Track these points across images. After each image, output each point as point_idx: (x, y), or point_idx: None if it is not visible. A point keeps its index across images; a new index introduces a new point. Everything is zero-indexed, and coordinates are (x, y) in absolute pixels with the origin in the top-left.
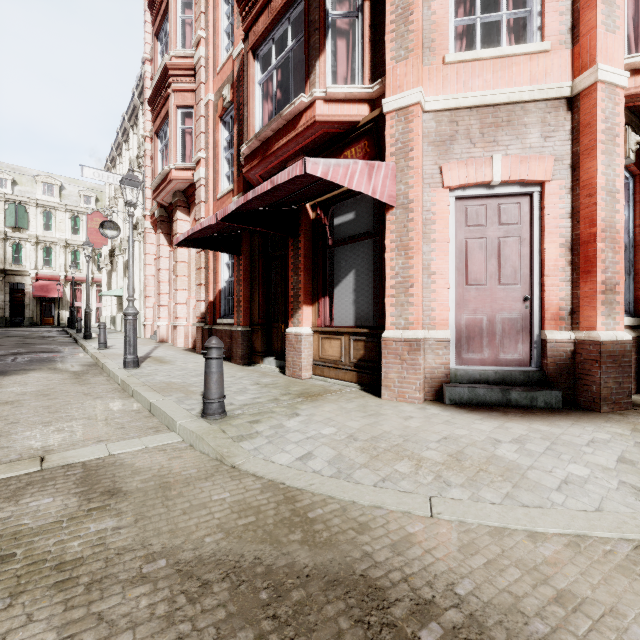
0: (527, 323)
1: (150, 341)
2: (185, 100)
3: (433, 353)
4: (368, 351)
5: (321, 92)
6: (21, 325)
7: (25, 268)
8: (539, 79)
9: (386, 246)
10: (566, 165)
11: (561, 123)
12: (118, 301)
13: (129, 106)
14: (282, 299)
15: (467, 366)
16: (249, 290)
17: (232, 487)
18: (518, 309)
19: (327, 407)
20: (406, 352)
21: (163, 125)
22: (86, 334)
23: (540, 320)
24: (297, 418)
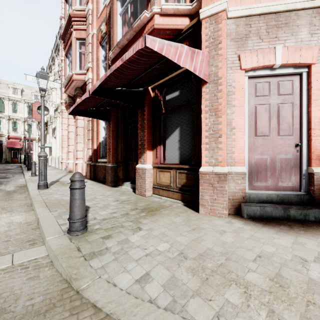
0: (298, 162)
1: (63, 171)
2: (81, 35)
3: (234, 182)
4: (188, 180)
5: (158, 9)
6: (0, 162)
7: (2, 132)
8: None
9: (202, 109)
10: None
11: None
12: (49, 150)
13: (54, 44)
14: (134, 147)
15: (257, 191)
16: (115, 142)
17: None
18: (291, 152)
19: (162, 221)
20: (216, 182)
21: (69, 50)
22: (28, 167)
23: (307, 159)
24: (139, 232)
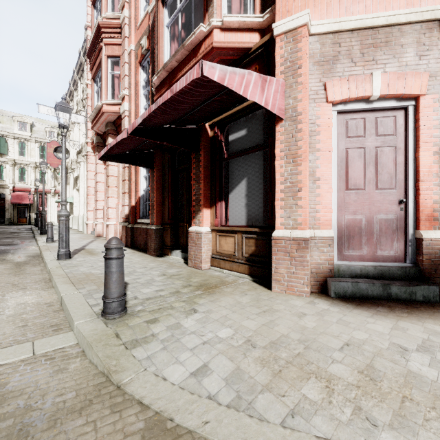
0: (402, 223)
1: (90, 236)
2: (114, 51)
3: (318, 250)
4: (258, 247)
5: (218, 21)
6: (2, 224)
7: (5, 183)
8: (414, 3)
9: (276, 155)
10: (439, 80)
11: (435, 43)
12: (70, 206)
13: (77, 63)
14: (187, 203)
15: (348, 262)
16: (161, 196)
17: (107, 428)
18: (394, 211)
19: (223, 301)
20: (295, 250)
21: (98, 72)
22: (42, 231)
23: (414, 221)
24: (194, 315)
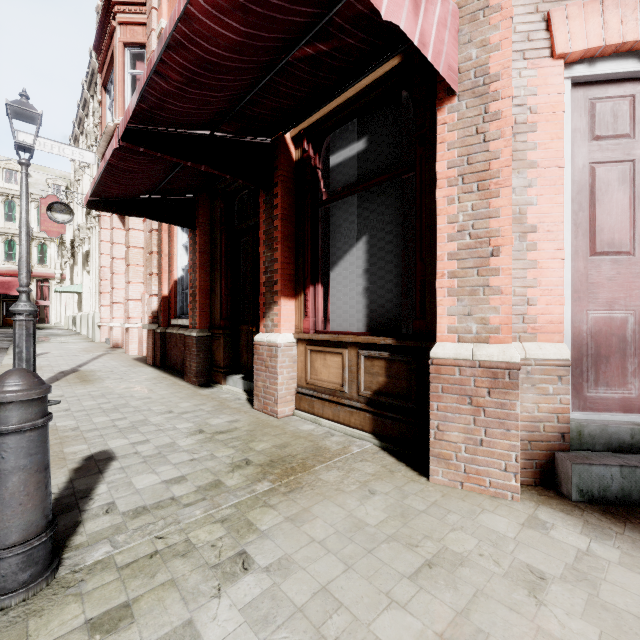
0: None
1: (102, 346)
2: (134, 36)
3: (534, 389)
4: (393, 378)
5: None
6: None
7: None
8: None
9: (437, 175)
10: None
11: None
12: (78, 299)
13: (88, 71)
14: (253, 291)
15: (598, 414)
16: (208, 279)
17: None
18: None
19: (320, 521)
20: (484, 389)
21: (111, 74)
22: None
23: None
24: (241, 585)
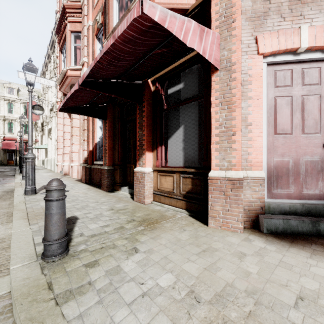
0: None
1: (58, 174)
2: (76, 27)
3: (250, 189)
4: (194, 186)
5: None
6: None
7: None
8: None
9: (211, 102)
10: None
11: None
12: (45, 151)
13: (50, 41)
14: (133, 148)
15: (277, 199)
16: (112, 142)
17: None
18: (319, 153)
19: (164, 238)
20: (229, 189)
21: (64, 45)
22: (21, 170)
23: None
24: (135, 256)
